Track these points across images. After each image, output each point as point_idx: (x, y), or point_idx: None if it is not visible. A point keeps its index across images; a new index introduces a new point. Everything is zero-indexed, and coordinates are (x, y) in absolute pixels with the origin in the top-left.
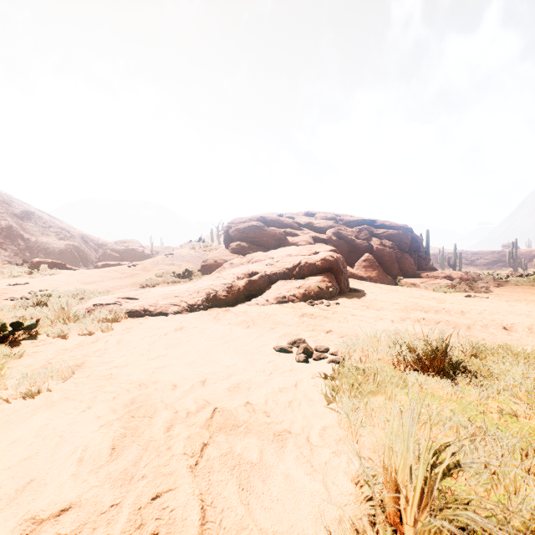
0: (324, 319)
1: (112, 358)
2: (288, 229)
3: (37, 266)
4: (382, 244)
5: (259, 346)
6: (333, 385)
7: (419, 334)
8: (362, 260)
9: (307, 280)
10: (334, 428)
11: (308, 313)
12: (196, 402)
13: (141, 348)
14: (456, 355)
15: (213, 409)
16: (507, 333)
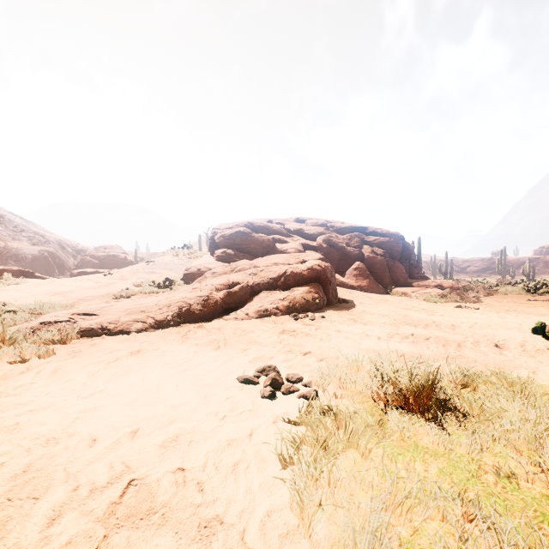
0: (305, 337)
1: (32, 397)
2: (277, 236)
3: (0, 274)
4: (373, 252)
5: (222, 375)
6: (294, 437)
7: (406, 355)
8: (353, 268)
9: (292, 291)
10: (284, 511)
11: (290, 328)
12: (111, 469)
13: (77, 381)
14: (445, 384)
15: (128, 482)
16: (499, 351)
